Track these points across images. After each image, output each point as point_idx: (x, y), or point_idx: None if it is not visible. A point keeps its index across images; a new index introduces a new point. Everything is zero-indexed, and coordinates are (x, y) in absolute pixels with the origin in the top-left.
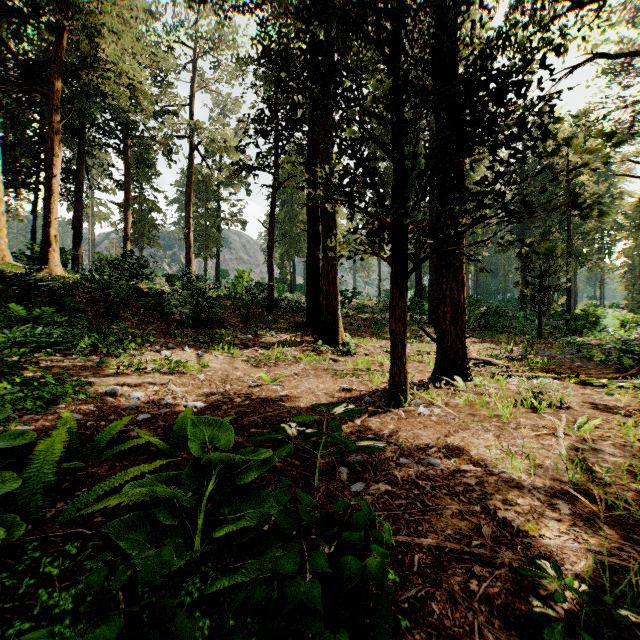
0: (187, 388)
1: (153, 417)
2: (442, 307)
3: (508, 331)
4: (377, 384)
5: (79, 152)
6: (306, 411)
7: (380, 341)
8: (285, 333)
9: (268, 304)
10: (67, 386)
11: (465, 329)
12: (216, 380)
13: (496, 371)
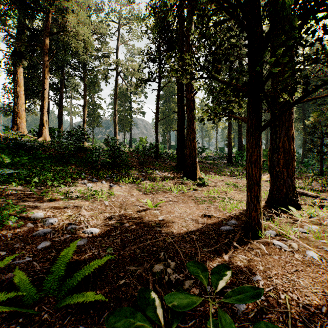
0: (94, 212)
1: (51, 246)
2: (276, 155)
3: (297, 170)
4: (229, 211)
5: (61, 79)
6: (178, 239)
7: (221, 177)
8: (164, 172)
9: (155, 155)
10: (3, 213)
11: (294, 171)
12: (116, 205)
13: (315, 201)
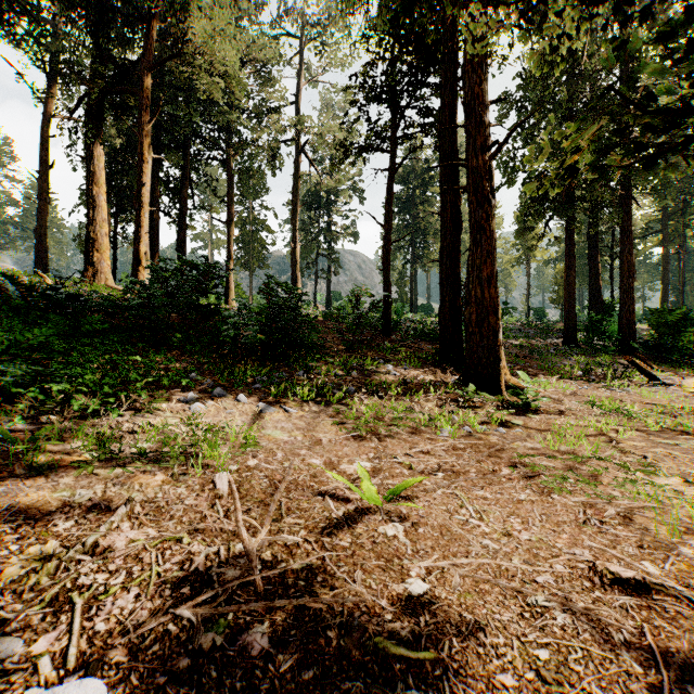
0: (157, 531)
1: None
2: None
3: None
4: None
5: (183, 167)
6: None
7: (563, 382)
8: (408, 368)
9: (383, 326)
10: None
11: None
12: (254, 490)
13: None
